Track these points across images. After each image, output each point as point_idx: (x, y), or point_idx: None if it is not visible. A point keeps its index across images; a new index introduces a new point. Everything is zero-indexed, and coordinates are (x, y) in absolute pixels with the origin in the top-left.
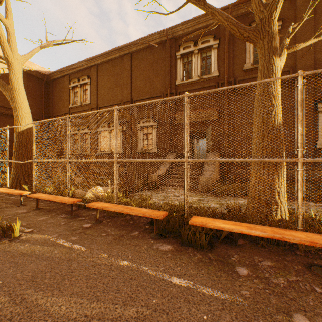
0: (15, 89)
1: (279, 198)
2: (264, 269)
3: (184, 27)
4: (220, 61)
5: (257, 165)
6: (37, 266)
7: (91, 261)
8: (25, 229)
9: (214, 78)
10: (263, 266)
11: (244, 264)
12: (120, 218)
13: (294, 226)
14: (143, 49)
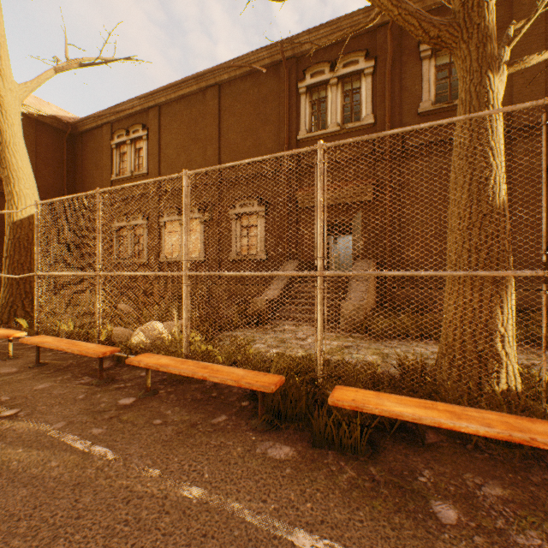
0: (7, 144)
1: (505, 349)
2: (492, 508)
3: (314, 38)
4: (377, 98)
5: (459, 284)
6: (5, 503)
7: (123, 487)
8: (3, 409)
9: (365, 127)
10: (488, 500)
11: (446, 494)
12: (193, 385)
13: (540, 407)
14: (241, 77)
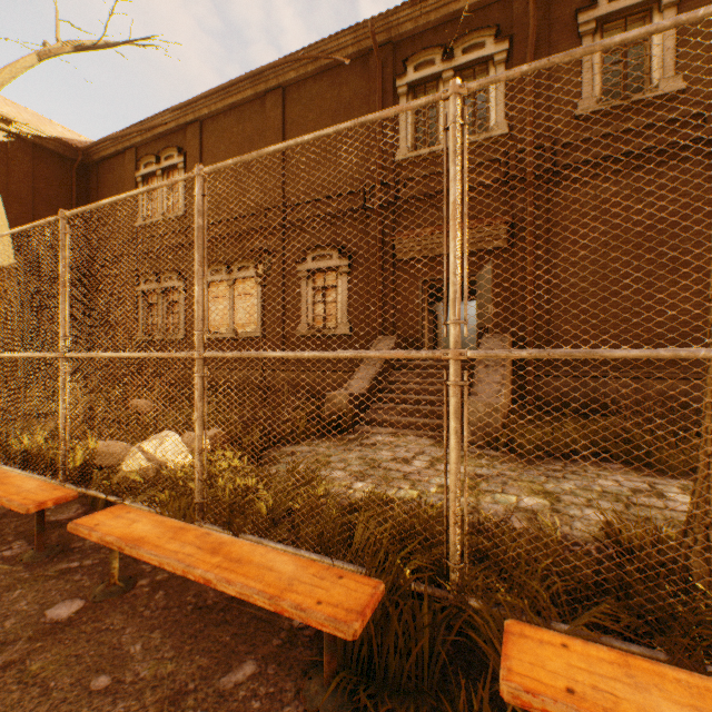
0: None
1: None
2: None
3: (419, 13)
4: (513, 96)
5: None
6: None
7: None
8: None
9: (495, 140)
10: None
11: None
12: None
13: None
14: (314, 76)
